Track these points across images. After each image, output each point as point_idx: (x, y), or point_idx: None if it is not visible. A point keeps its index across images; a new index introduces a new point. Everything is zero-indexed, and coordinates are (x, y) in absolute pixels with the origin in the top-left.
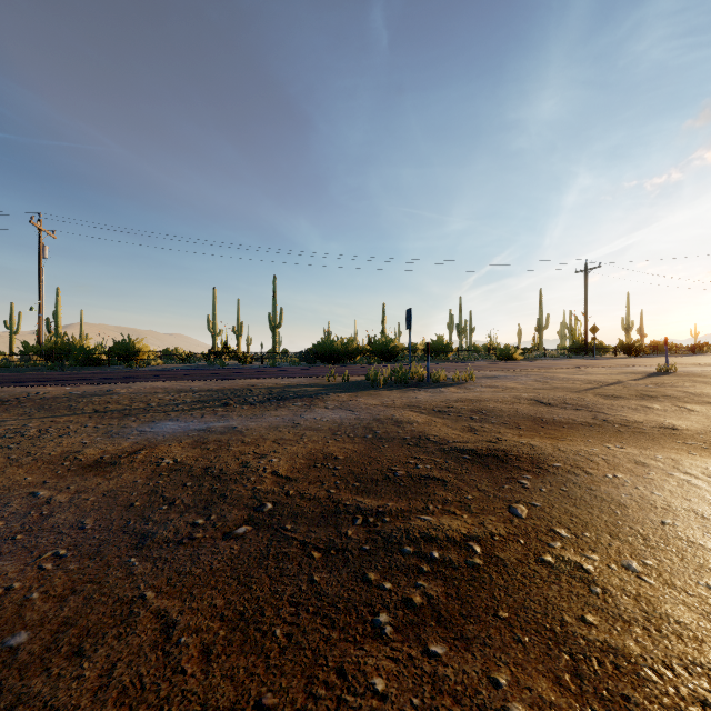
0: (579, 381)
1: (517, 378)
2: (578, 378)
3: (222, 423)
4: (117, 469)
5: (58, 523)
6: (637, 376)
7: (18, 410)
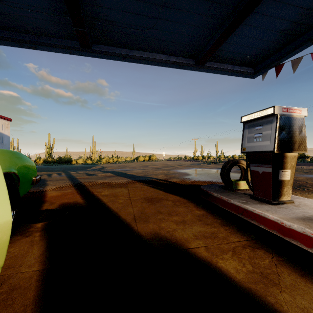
0: None
1: None
2: None
3: None
4: None
5: None
6: None
7: None
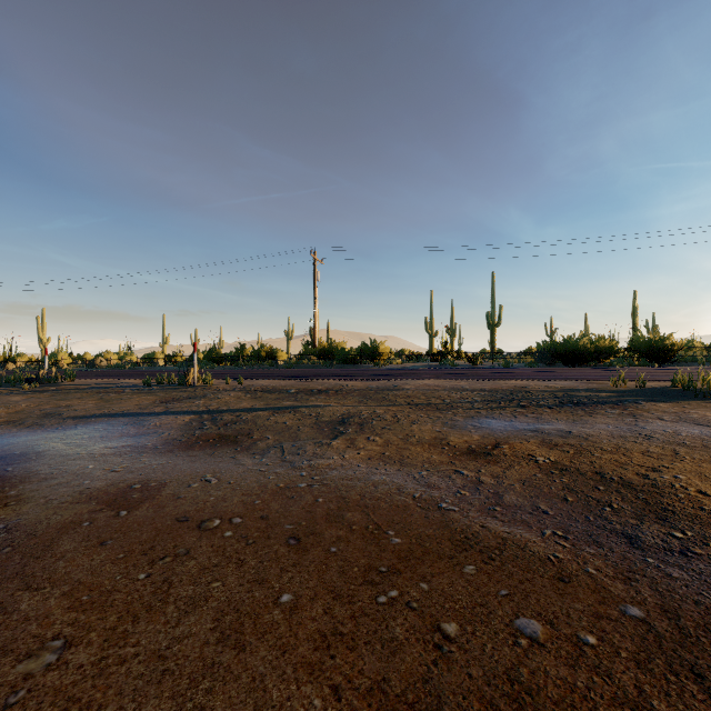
0: None
1: None
2: None
3: (548, 426)
4: (499, 460)
5: (516, 503)
6: None
7: (352, 398)
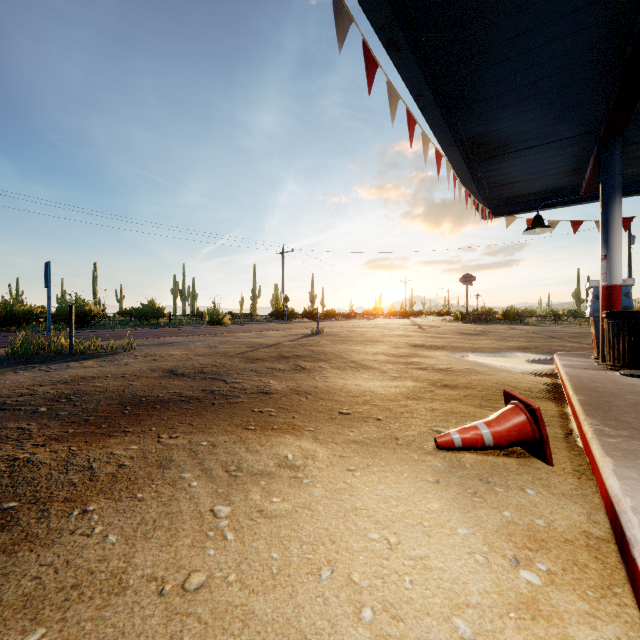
0: (246, 344)
1: (192, 343)
2: (248, 341)
3: None
4: None
5: None
6: (296, 337)
7: None
